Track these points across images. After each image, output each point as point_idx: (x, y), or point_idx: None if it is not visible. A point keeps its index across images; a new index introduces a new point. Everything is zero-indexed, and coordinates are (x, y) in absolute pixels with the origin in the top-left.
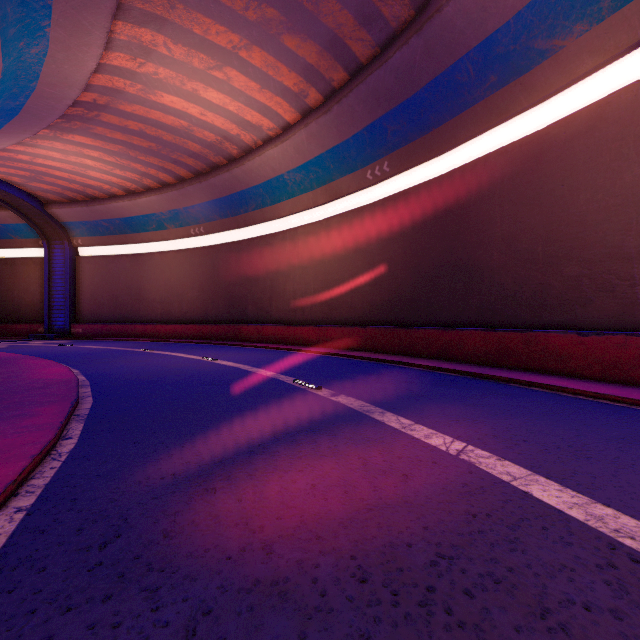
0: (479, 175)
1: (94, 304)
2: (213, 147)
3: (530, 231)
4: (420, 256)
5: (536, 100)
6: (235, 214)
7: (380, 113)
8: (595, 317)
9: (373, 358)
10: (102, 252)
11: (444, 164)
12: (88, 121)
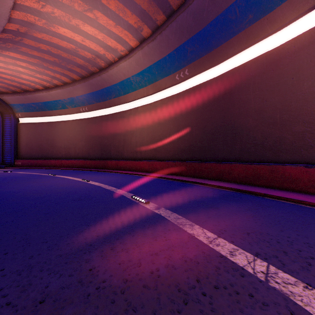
0: (240, 75)
1: (28, 149)
2: (90, 61)
3: (272, 106)
4: (206, 122)
5: (276, 28)
6: (104, 100)
7: (184, 40)
8: (314, 156)
9: (180, 179)
10: (32, 121)
11: (219, 70)
12: (16, 43)
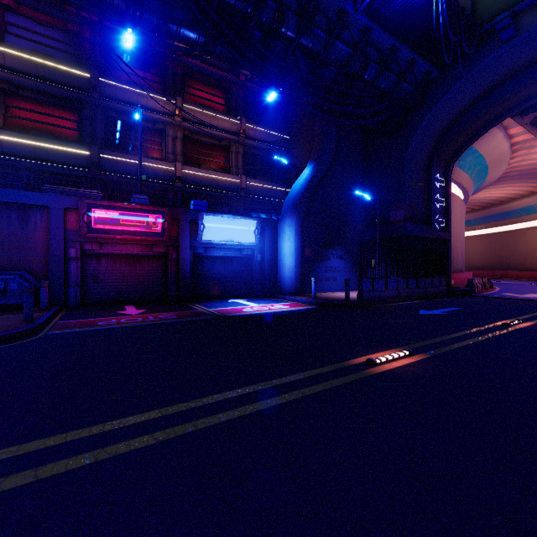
0: None
1: None
2: (493, 200)
3: None
4: None
5: None
6: (503, 220)
7: None
8: None
9: None
10: None
11: None
12: None
